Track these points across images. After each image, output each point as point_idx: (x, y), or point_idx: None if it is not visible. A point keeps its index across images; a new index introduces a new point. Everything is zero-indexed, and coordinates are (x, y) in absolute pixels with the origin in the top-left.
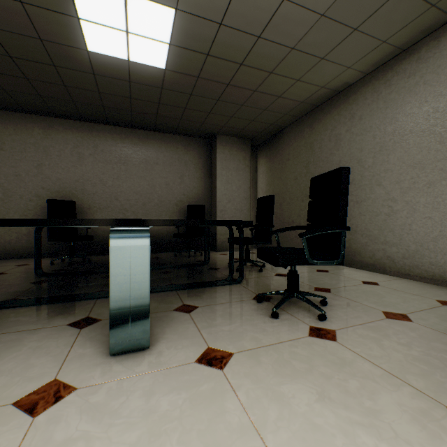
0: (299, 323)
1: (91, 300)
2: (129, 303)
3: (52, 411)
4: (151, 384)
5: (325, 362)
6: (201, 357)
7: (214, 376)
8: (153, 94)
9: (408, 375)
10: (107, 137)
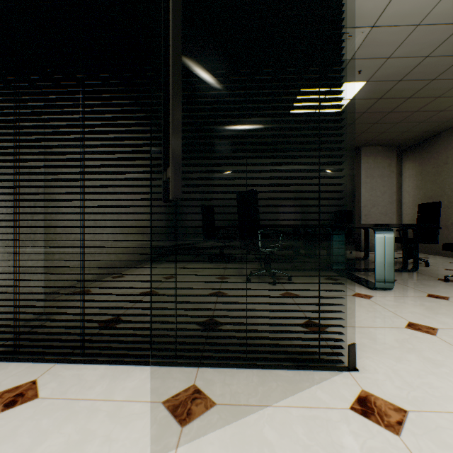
0: None
1: (315, 271)
2: (384, 265)
3: (373, 299)
4: (410, 299)
5: None
6: (428, 296)
7: (444, 301)
8: None
9: None
10: (269, 161)
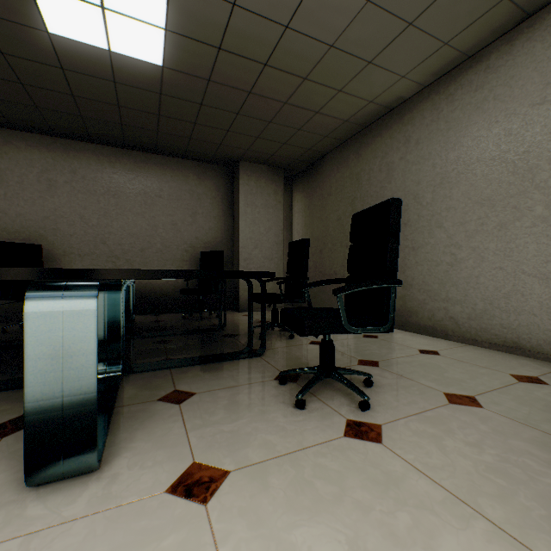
0: (332, 416)
1: None
2: (60, 402)
3: None
4: (79, 541)
5: (364, 482)
6: (178, 482)
7: (189, 518)
8: (149, 102)
9: (481, 498)
10: (90, 159)
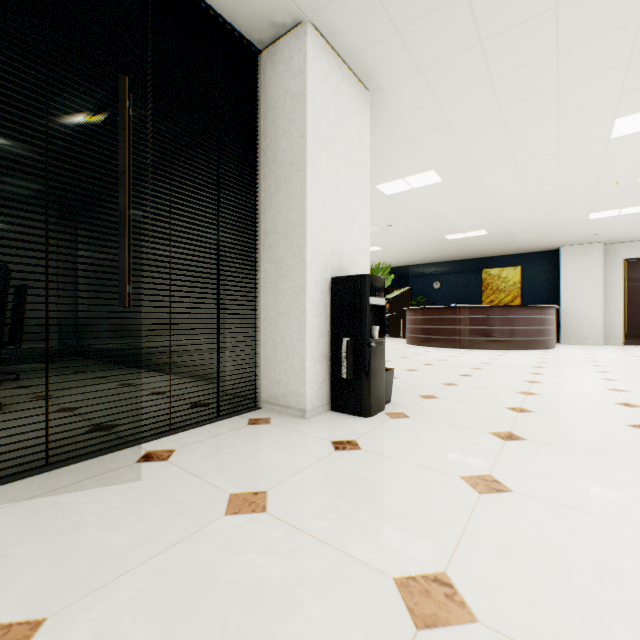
0: None
1: None
2: None
3: None
4: None
5: None
6: None
7: None
8: None
9: None
10: None
